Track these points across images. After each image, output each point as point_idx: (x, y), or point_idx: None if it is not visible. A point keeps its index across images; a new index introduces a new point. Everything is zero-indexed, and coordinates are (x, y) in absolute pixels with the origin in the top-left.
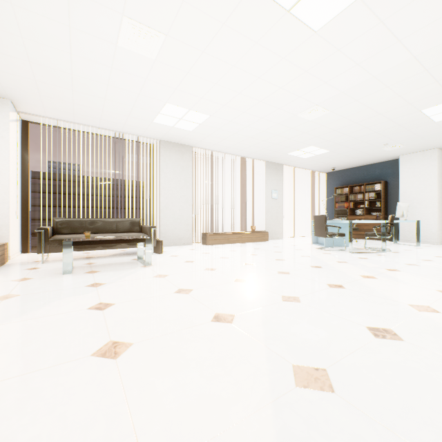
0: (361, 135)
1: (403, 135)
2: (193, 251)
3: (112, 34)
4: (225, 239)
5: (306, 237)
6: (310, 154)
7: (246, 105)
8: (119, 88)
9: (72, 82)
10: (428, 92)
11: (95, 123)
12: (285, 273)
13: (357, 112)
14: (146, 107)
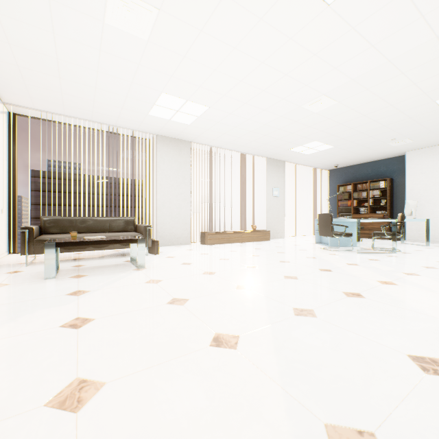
0: (368, 129)
1: (413, 129)
2: (191, 252)
3: (98, 9)
4: (225, 239)
5: (308, 236)
6: (313, 150)
7: (247, 95)
8: (109, 75)
9: (59, 68)
10: None
11: (87, 116)
12: (293, 278)
13: (366, 103)
14: (140, 97)
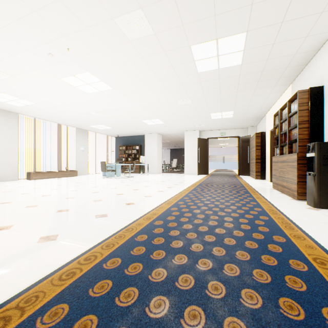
0: (124, 124)
1: (141, 127)
2: (22, 183)
3: None
4: (46, 176)
5: None
6: (103, 128)
7: (59, 104)
8: None
9: None
10: (139, 116)
11: None
12: (77, 186)
13: (117, 117)
14: None
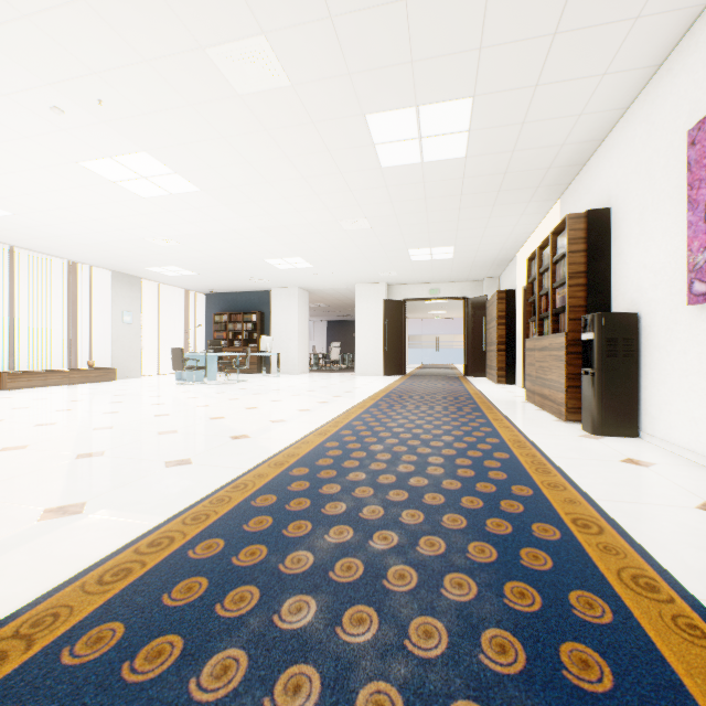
0: (225, 267)
1: (263, 273)
2: None
3: None
4: (40, 381)
5: None
6: (176, 273)
7: (74, 218)
8: None
9: None
10: (260, 251)
11: None
12: (118, 402)
13: (210, 250)
14: None
